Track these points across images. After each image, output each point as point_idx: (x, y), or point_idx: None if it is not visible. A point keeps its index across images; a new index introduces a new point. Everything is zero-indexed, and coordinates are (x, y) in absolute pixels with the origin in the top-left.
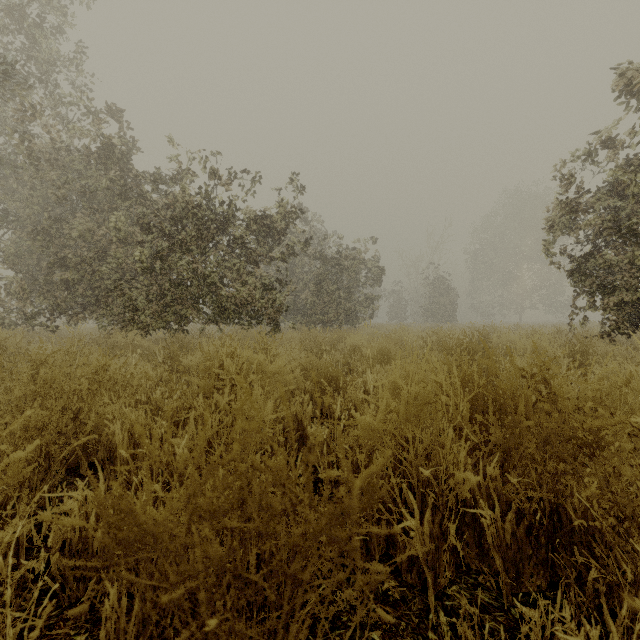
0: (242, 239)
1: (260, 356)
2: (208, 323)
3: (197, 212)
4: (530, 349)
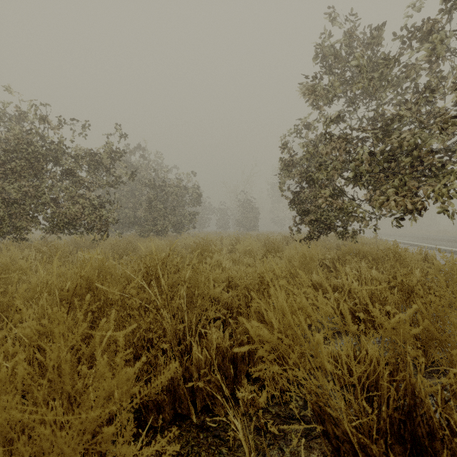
0: (71, 170)
1: (4, 259)
2: (47, 233)
3: (27, 148)
4: (243, 249)
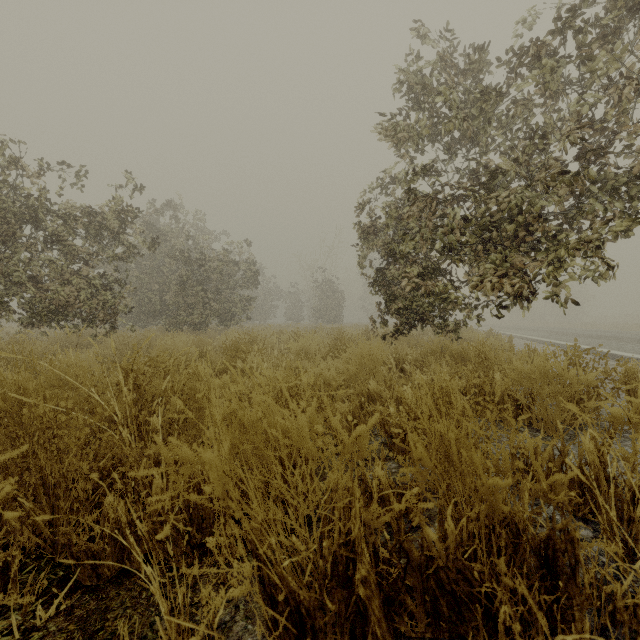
0: (58, 236)
1: None
2: (25, 326)
3: None
4: (297, 348)
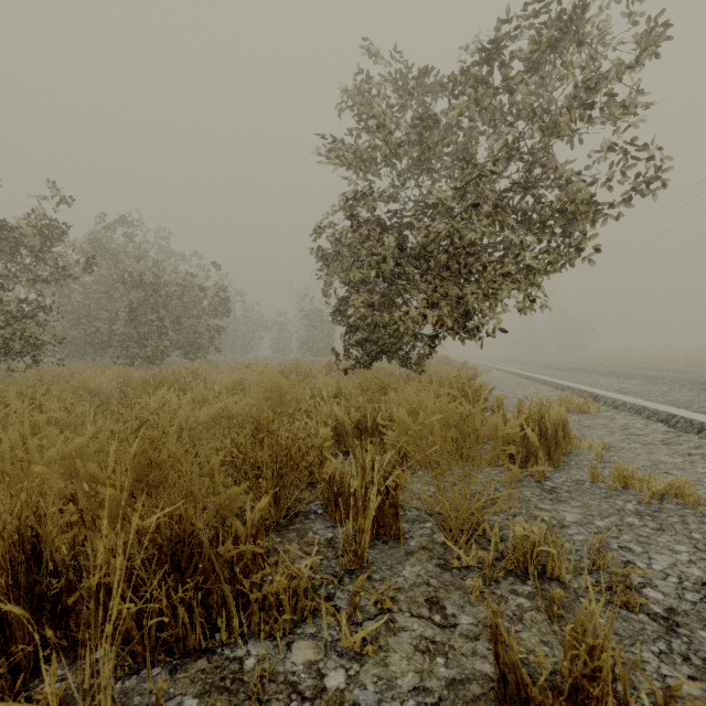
0: None
1: None
2: None
3: None
4: (230, 382)
